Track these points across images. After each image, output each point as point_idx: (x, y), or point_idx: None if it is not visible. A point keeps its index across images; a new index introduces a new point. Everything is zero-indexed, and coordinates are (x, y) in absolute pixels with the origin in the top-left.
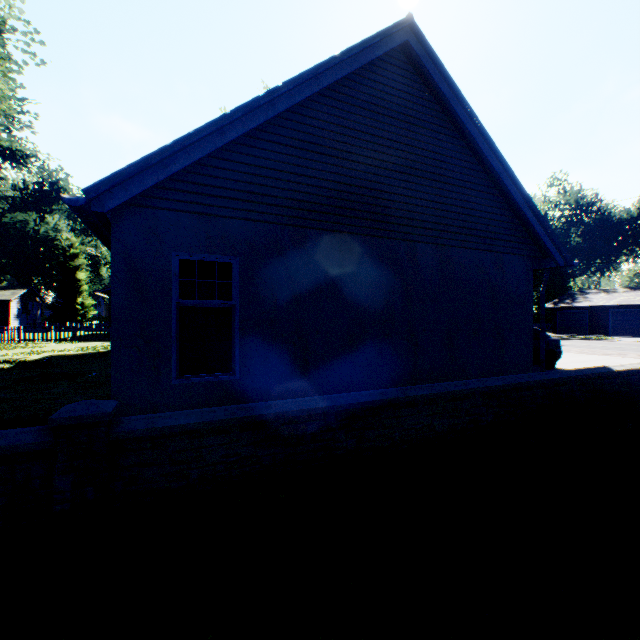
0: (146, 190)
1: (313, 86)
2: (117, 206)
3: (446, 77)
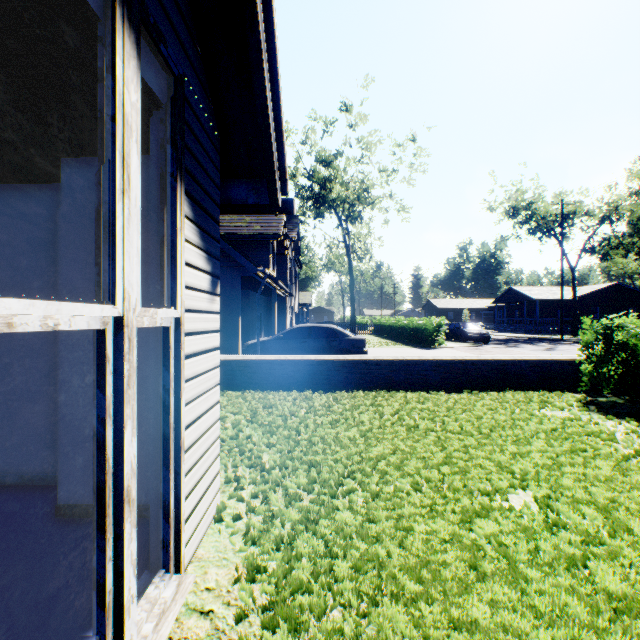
0: None
1: None
2: None
3: None
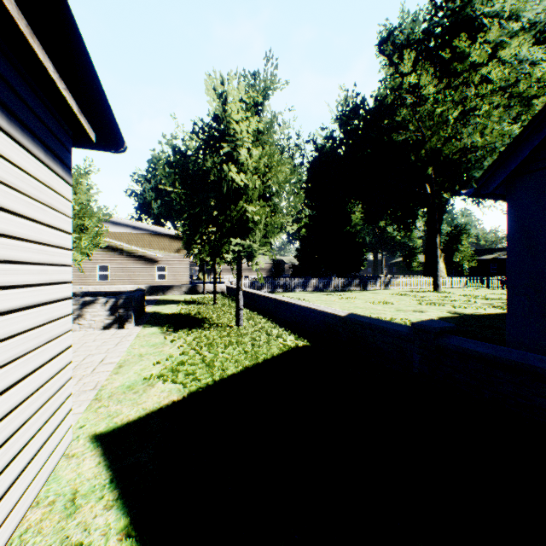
0: (523, 160)
1: None
2: (499, 184)
3: None
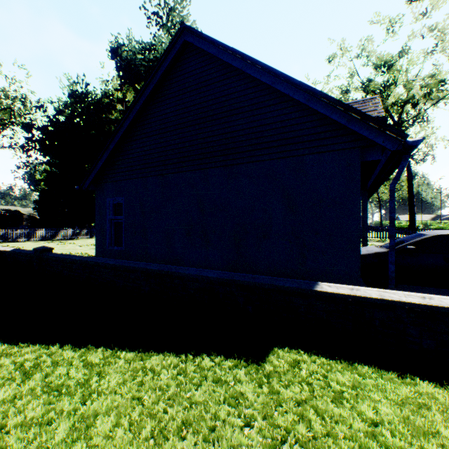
0: (94, 178)
1: (137, 107)
2: (88, 186)
3: (209, 42)
